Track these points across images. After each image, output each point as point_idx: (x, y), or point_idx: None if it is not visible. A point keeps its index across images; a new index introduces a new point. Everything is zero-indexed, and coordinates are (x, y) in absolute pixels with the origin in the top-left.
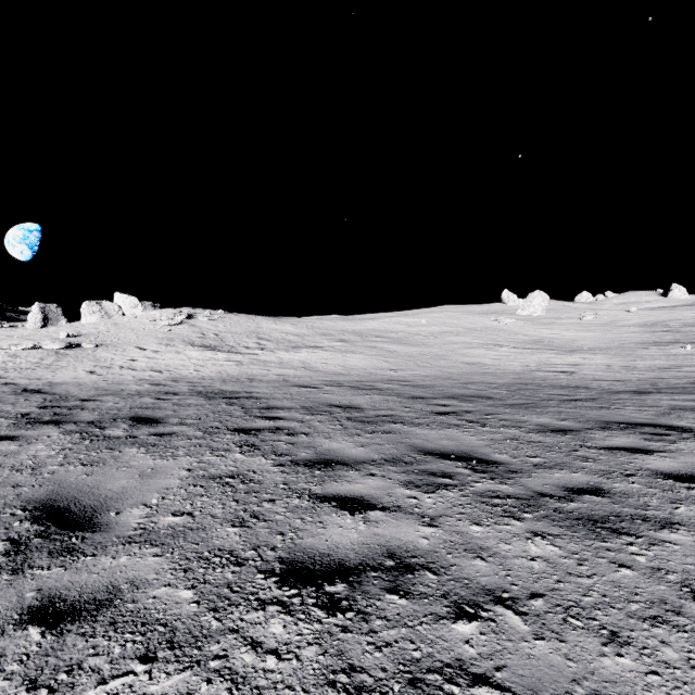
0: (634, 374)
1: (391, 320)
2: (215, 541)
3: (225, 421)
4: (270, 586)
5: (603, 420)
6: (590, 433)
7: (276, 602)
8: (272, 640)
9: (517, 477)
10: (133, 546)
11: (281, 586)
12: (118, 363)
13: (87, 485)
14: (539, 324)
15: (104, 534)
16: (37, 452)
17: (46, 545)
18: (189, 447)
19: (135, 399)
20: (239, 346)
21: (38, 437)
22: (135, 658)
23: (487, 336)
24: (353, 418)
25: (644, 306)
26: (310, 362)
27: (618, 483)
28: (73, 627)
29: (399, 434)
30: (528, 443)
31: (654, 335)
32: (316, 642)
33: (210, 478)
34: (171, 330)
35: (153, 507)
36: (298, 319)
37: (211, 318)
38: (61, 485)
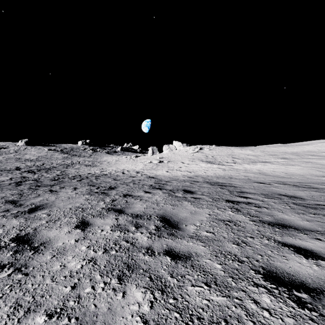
0: None
1: (323, 145)
2: (226, 248)
3: (221, 196)
4: (259, 278)
5: None
6: None
7: (263, 287)
8: (264, 304)
9: None
10: (193, 239)
11: (265, 281)
12: (175, 168)
13: (173, 213)
14: None
15: (182, 232)
16: (157, 198)
17: (165, 230)
18: (207, 205)
19: (183, 182)
20: (223, 162)
21: (156, 193)
22: (202, 282)
23: None
24: (297, 203)
25: None
26: (262, 170)
27: None
28: (179, 261)
29: None
30: None
31: None
32: (292, 317)
33: (219, 220)
34: (193, 155)
35: (198, 226)
36: (254, 147)
37: (209, 149)
38: (165, 211)
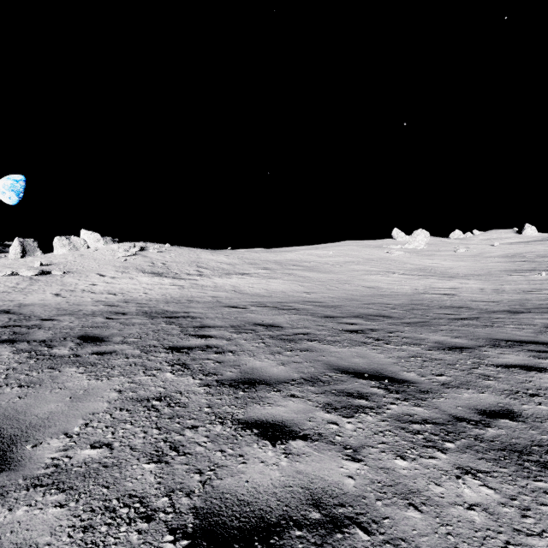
0: (504, 296)
1: (305, 252)
2: (128, 483)
3: (162, 340)
4: None
5: (491, 338)
6: (483, 351)
7: None
8: None
9: (429, 397)
10: (36, 492)
11: None
12: (81, 287)
13: (15, 410)
14: (422, 255)
15: (12, 474)
16: None
17: None
18: (125, 367)
19: (88, 318)
20: (182, 273)
21: None
22: None
23: (381, 265)
24: (274, 336)
25: (504, 242)
26: (239, 286)
27: (526, 405)
28: None
29: (315, 352)
30: (431, 361)
31: (514, 264)
32: None
33: (137, 400)
34: (126, 260)
35: (73, 437)
36: (230, 251)
37: (159, 250)
38: None
